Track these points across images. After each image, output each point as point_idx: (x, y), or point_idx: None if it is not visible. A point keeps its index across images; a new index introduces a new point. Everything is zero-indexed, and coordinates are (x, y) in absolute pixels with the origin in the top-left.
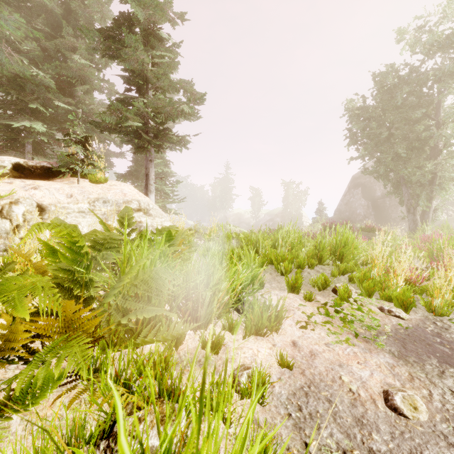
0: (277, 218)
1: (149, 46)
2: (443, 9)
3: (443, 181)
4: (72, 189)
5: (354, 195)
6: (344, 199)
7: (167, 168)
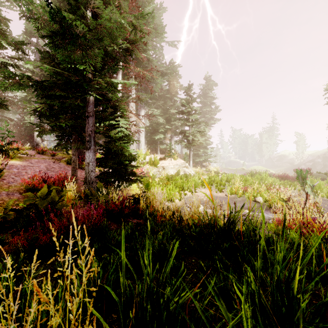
0: (318, 159)
1: (190, 114)
2: None
3: None
4: (169, 163)
5: None
6: None
7: (208, 141)
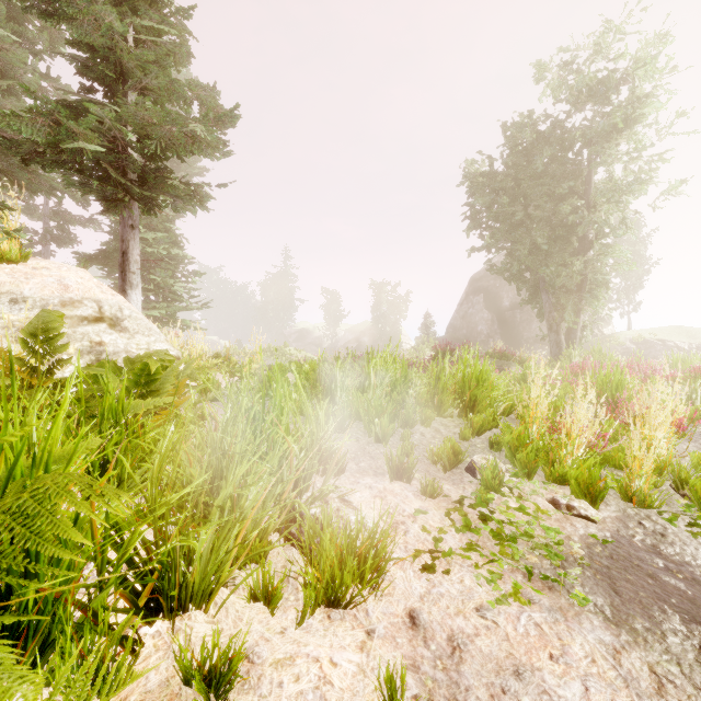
0: (364, 338)
1: (127, 7)
2: (596, 42)
3: (593, 287)
4: None
5: (474, 304)
6: (460, 310)
7: (177, 249)
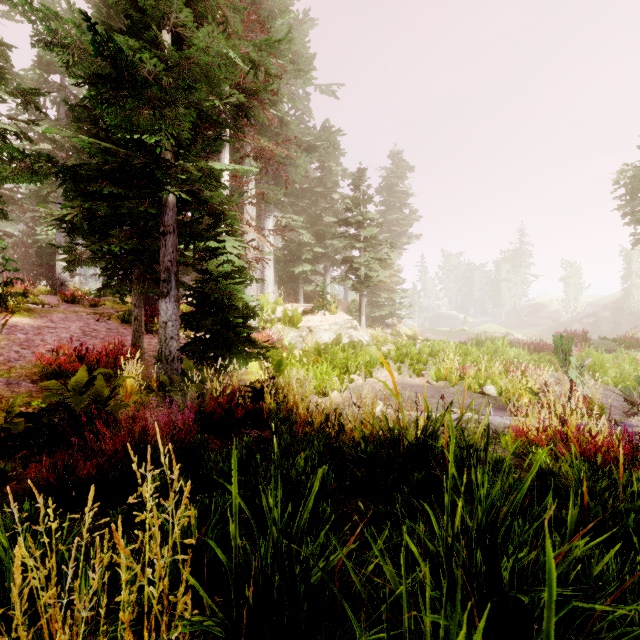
0: (604, 312)
1: (361, 227)
2: None
3: None
4: (321, 320)
5: None
6: None
7: (396, 277)
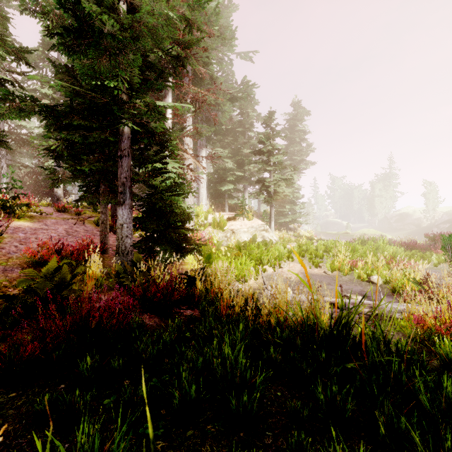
0: None
1: (271, 155)
2: None
3: None
4: (241, 224)
5: None
6: None
7: (297, 193)
